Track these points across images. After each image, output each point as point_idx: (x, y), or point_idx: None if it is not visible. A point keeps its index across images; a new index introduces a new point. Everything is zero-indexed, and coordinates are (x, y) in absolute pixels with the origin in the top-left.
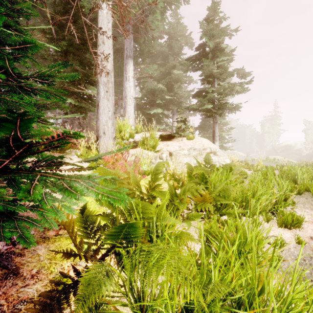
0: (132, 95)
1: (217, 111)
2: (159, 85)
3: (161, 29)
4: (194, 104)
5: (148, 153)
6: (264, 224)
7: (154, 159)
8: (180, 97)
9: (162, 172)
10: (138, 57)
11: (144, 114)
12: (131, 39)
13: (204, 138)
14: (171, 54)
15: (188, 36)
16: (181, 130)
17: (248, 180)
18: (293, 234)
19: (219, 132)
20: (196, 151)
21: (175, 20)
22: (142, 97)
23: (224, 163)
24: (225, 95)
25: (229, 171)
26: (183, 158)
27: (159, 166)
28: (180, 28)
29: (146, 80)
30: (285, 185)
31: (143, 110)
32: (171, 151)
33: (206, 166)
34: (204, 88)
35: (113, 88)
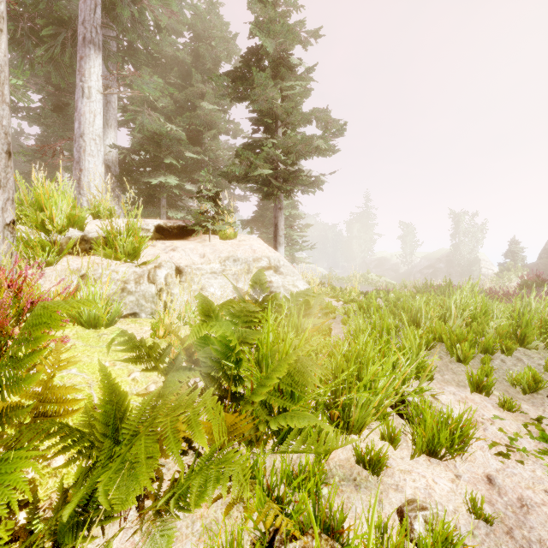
0: (98, 134)
1: (283, 185)
2: (170, 125)
3: (175, 10)
4: (236, 164)
5: (120, 269)
6: (387, 453)
7: (133, 282)
8: (217, 159)
9: (43, 351)
10: (125, 61)
11: (137, 184)
12: (96, 4)
13: (256, 238)
14: (199, 71)
15: (230, 40)
16: (207, 219)
17: (337, 323)
18: (453, 479)
19: (288, 232)
20: (239, 265)
21: (207, 6)
22: (133, 148)
23: (295, 288)
24: (296, 156)
25: (304, 309)
26: (210, 280)
27: (35, 323)
28: (215, 22)
29: (140, 109)
30: (417, 341)
31: (136, 176)
32: (182, 264)
33: (255, 298)
34: (257, 138)
35: (5, 83)
